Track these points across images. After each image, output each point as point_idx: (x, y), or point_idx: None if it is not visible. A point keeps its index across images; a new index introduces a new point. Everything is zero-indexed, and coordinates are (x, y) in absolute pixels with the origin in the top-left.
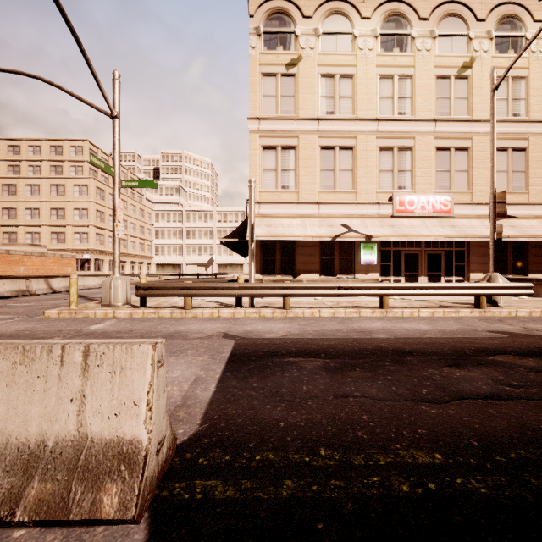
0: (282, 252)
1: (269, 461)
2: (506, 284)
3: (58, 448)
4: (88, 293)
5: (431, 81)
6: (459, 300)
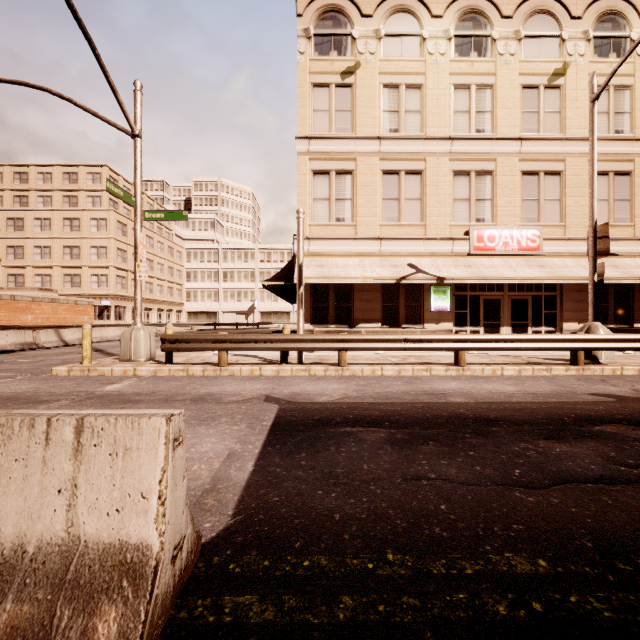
0: (336, 298)
1: (321, 569)
2: (610, 337)
3: (41, 555)
4: (106, 346)
5: (516, 92)
6: (550, 355)
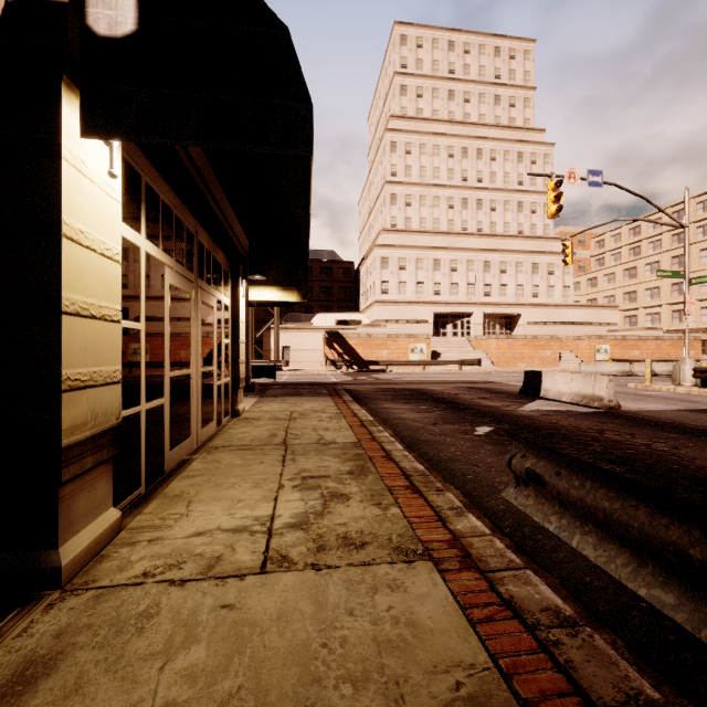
0: None
1: (642, 415)
2: None
3: (589, 395)
4: None
5: None
6: None
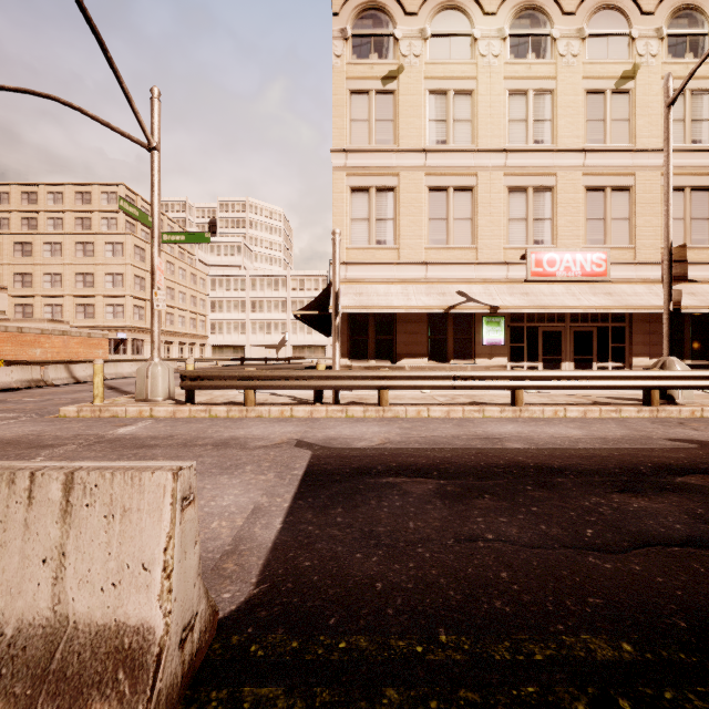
0: (377, 330)
1: (360, 653)
2: (688, 373)
3: (21, 639)
4: (121, 383)
5: (579, 98)
6: (619, 394)
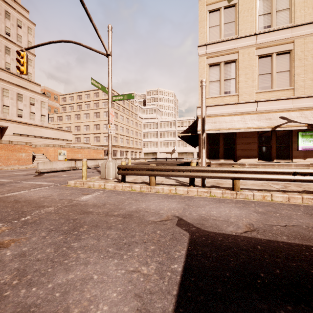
0: (224, 142)
1: None
2: None
3: None
4: None
5: None
6: None
